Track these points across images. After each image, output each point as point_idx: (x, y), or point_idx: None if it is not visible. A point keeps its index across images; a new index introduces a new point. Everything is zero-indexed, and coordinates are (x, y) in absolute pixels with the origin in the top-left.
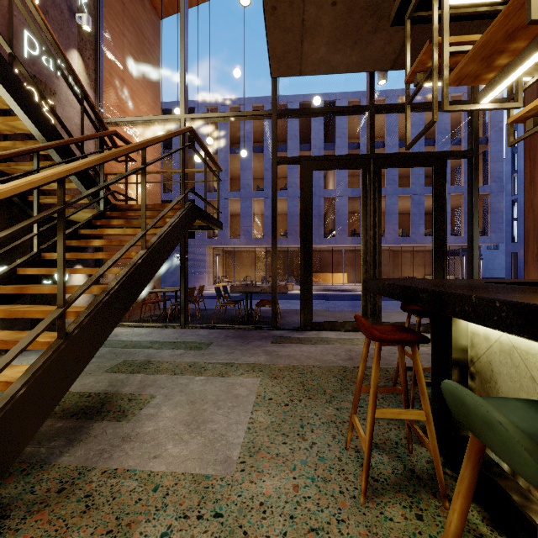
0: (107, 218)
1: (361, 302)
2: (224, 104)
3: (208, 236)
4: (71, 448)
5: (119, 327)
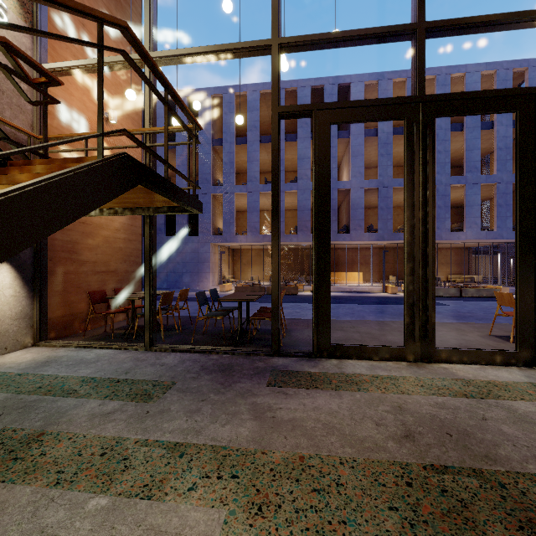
0: None
1: (382, 306)
2: (229, 92)
3: (212, 233)
4: None
5: (64, 347)
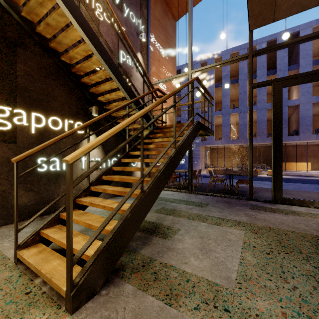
0: (154, 134)
1: None
2: (211, 58)
3: (201, 140)
4: (145, 247)
5: None
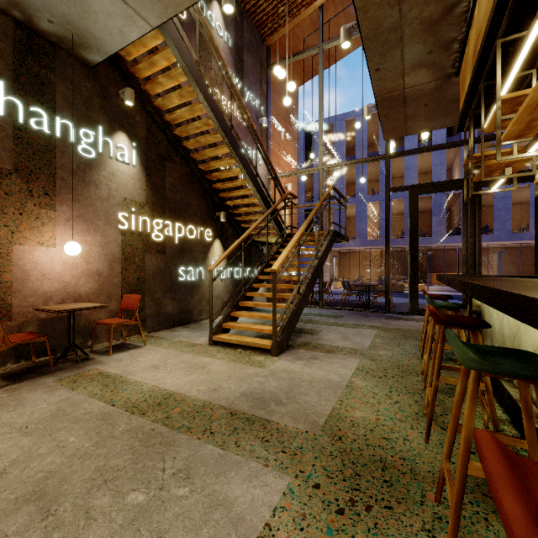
0: (287, 242)
1: None
2: (339, 119)
3: None
4: (299, 338)
5: None
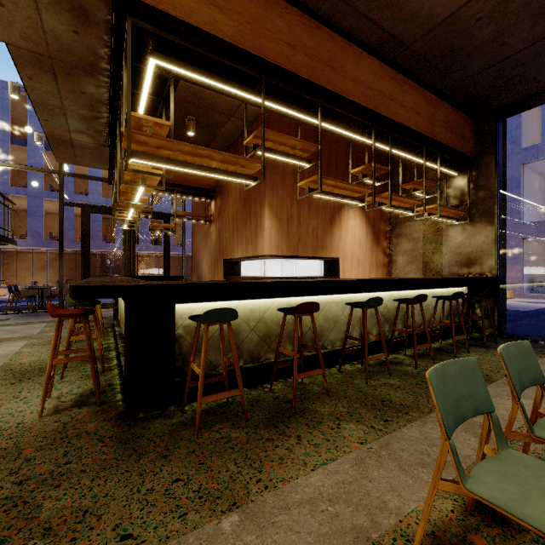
0: None
1: None
2: (1, 86)
3: None
4: None
5: None
